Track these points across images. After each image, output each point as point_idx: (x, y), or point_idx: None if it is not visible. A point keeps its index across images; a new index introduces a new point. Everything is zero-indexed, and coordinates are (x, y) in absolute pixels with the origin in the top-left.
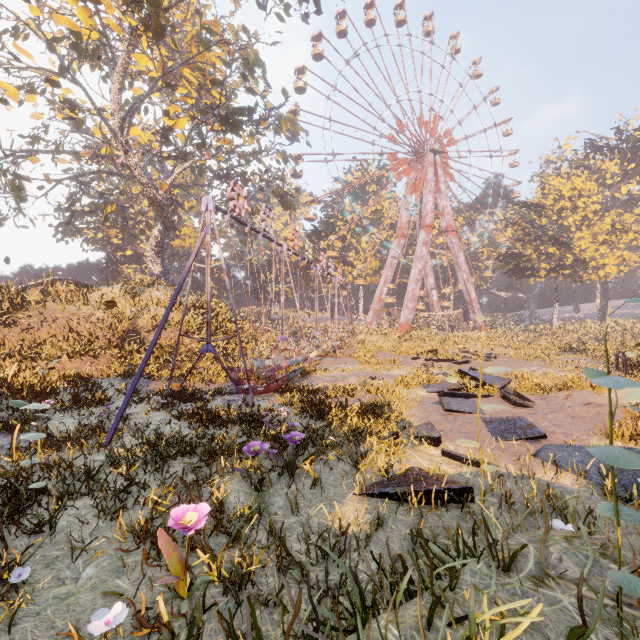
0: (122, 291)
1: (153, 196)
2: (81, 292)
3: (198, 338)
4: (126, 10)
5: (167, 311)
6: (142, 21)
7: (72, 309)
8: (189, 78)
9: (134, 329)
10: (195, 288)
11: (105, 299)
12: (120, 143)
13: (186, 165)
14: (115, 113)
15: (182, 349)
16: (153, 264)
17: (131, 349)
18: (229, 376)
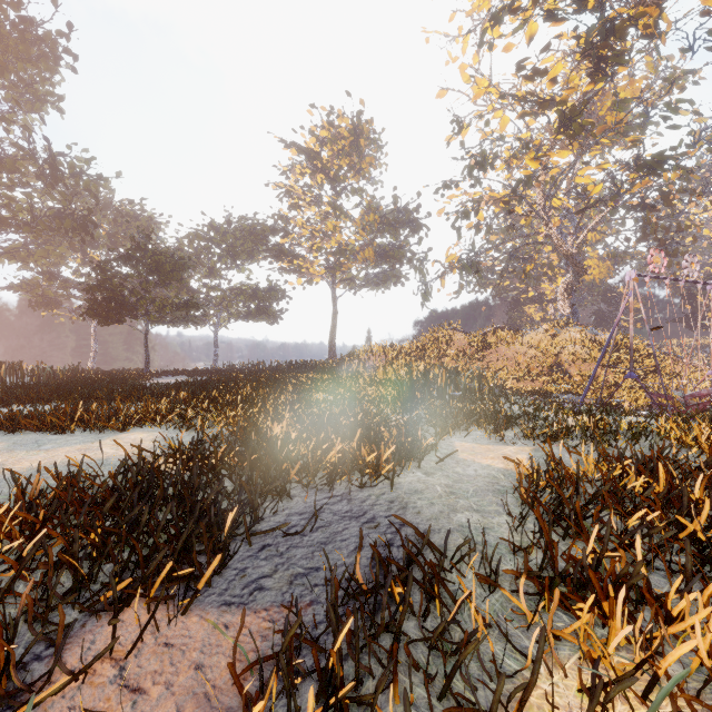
0: (543, 333)
1: (568, 253)
2: (519, 336)
3: (622, 368)
4: (556, 135)
5: (603, 350)
6: (567, 135)
7: (513, 348)
8: (602, 141)
9: (557, 363)
10: (598, 321)
11: (532, 340)
12: (543, 221)
13: (598, 218)
14: (539, 199)
15: (599, 379)
16: (562, 307)
17: (557, 377)
18: (649, 395)
